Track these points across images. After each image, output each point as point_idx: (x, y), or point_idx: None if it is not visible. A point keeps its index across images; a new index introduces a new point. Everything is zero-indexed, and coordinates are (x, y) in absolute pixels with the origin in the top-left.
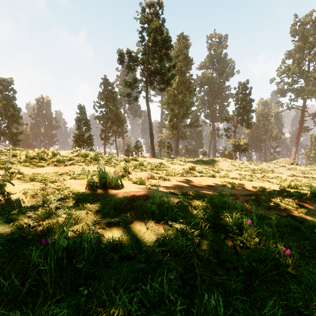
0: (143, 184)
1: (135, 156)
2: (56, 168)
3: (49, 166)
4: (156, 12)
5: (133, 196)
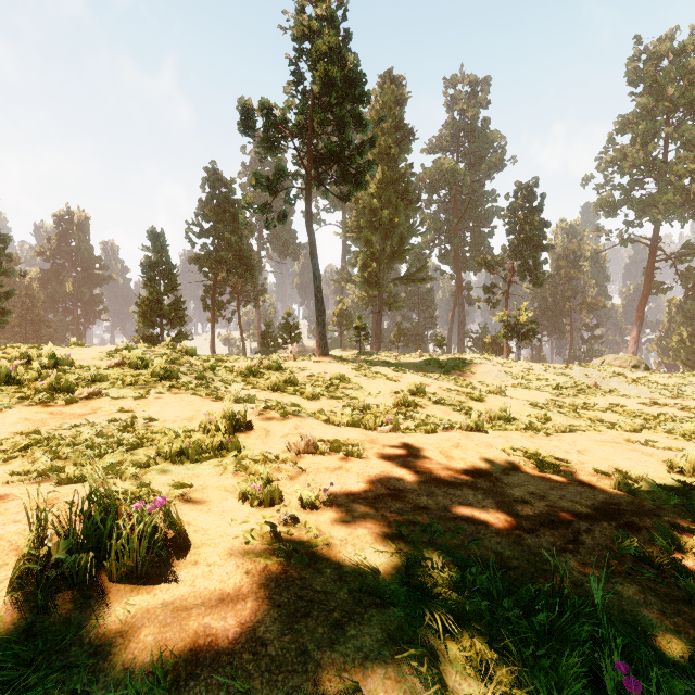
0: (276, 503)
1: (276, 358)
2: (39, 413)
3: (19, 406)
4: (331, 14)
5: (198, 654)
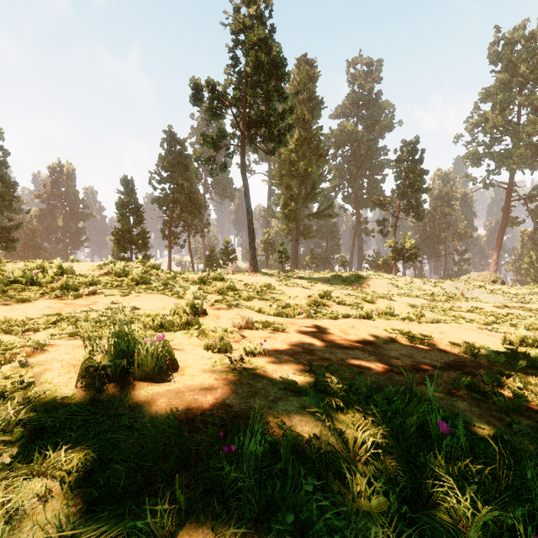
0: (228, 351)
1: (220, 272)
2: (57, 303)
3: (42, 299)
4: (260, 13)
5: (193, 410)
